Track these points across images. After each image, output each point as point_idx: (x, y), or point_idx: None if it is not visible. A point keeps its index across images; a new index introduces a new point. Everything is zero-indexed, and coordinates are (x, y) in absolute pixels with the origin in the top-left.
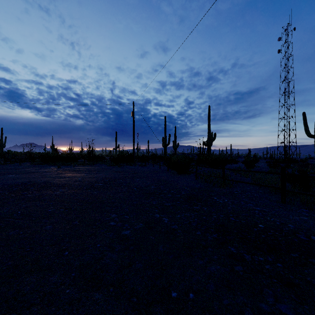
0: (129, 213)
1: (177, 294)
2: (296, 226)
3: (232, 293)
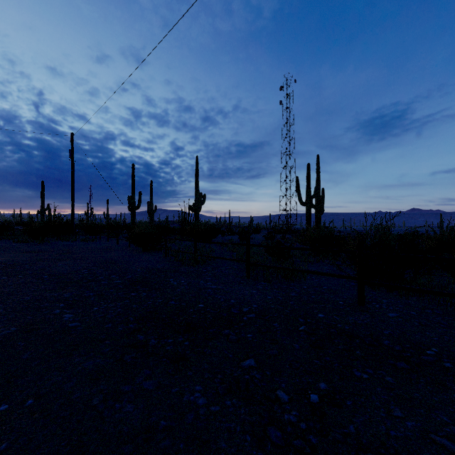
0: (1, 315)
1: (9, 406)
2: (237, 301)
3: (94, 384)
